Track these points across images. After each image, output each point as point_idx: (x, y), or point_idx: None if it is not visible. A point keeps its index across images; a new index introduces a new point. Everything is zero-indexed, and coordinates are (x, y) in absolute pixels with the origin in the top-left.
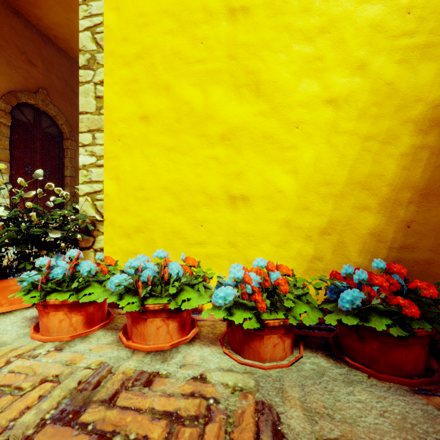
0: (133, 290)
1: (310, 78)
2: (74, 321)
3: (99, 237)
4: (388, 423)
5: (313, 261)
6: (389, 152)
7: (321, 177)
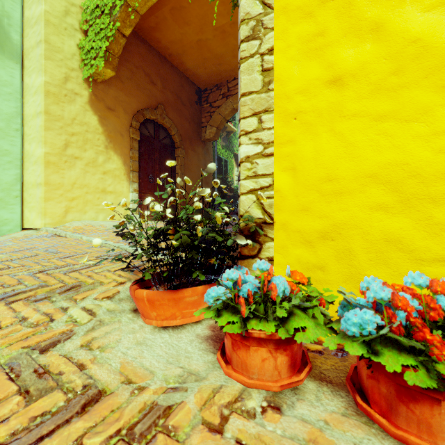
0: (386, 337)
1: None
2: (278, 362)
3: (266, 244)
4: None
5: None
6: None
7: None
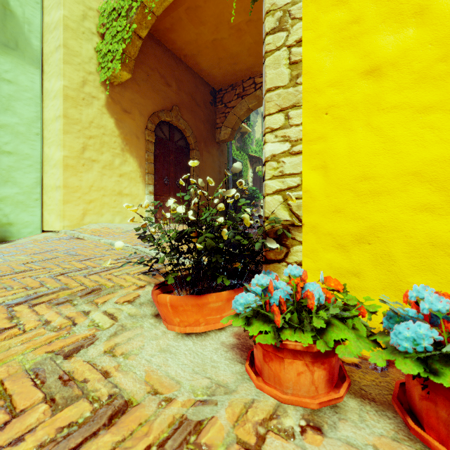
0: (446, 354)
1: None
2: (315, 377)
3: (294, 247)
4: None
5: None
6: None
7: None
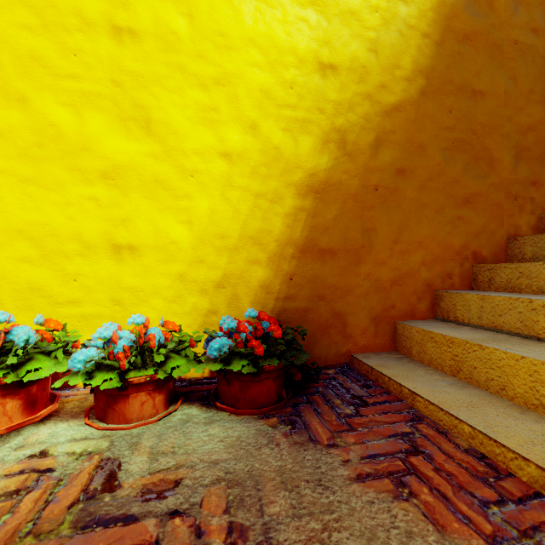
0: None
1: (205, 127)
2: None
3: None
4: (223, 445)
5: (209, 315)
6: (276, 211)
7: (216, 229)
